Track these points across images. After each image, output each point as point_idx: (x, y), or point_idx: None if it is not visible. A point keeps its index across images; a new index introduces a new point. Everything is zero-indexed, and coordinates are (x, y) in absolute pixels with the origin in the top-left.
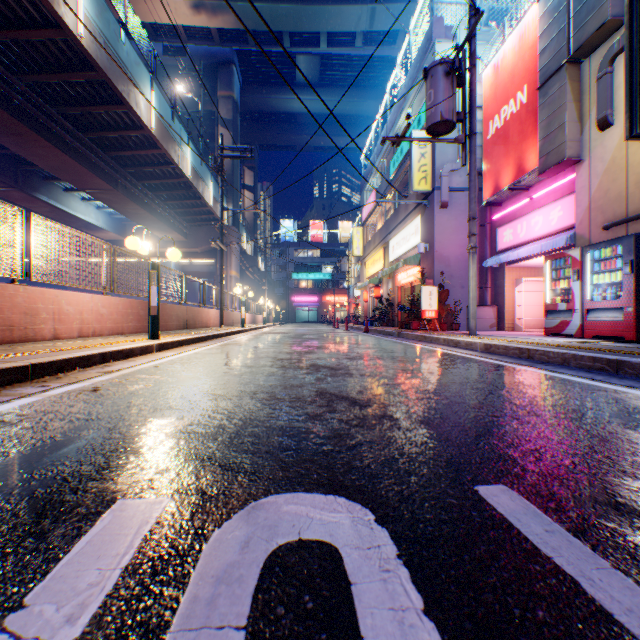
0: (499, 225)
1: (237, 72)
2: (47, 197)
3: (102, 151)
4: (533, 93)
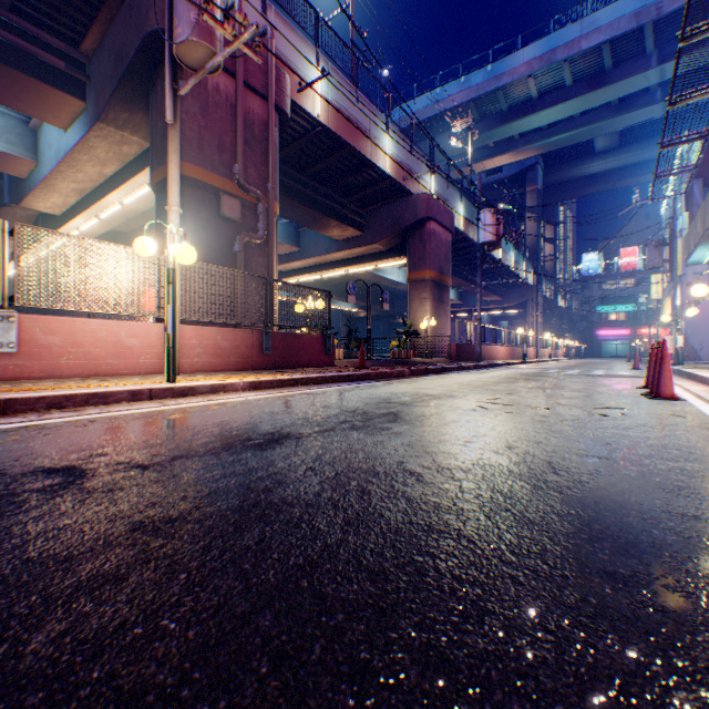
0: None
1: (539, 167)
2: None
3: (470, 270)
4: None
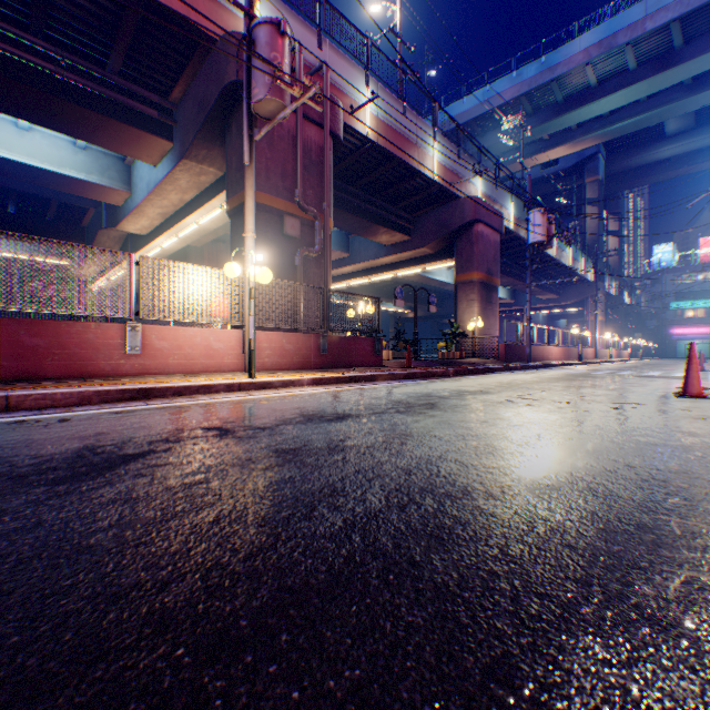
0: None
1: (600, 156)
2: None
3: (522, 268)
4: None
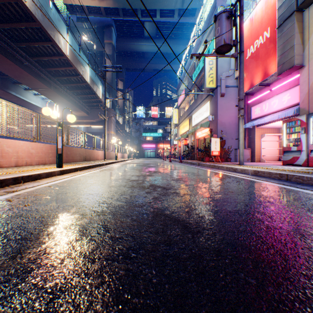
0: (252, 105)
1: (114, 31)
2: (15, 93)
3: (42, 68)
4: (273, 31)
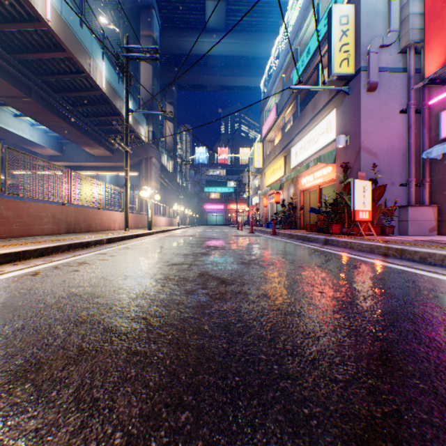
0: (442, 108)
1: (156, 16)
2: None
3: (7, 54)
4: None
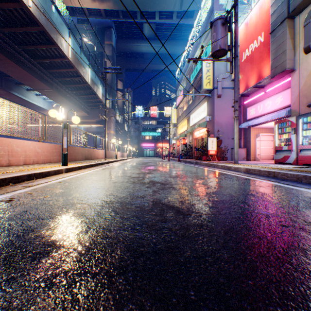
0: (247, 106)
1: (114, 32)
2: (17, 93)
3: (44, 69)
4: (267, 36)
